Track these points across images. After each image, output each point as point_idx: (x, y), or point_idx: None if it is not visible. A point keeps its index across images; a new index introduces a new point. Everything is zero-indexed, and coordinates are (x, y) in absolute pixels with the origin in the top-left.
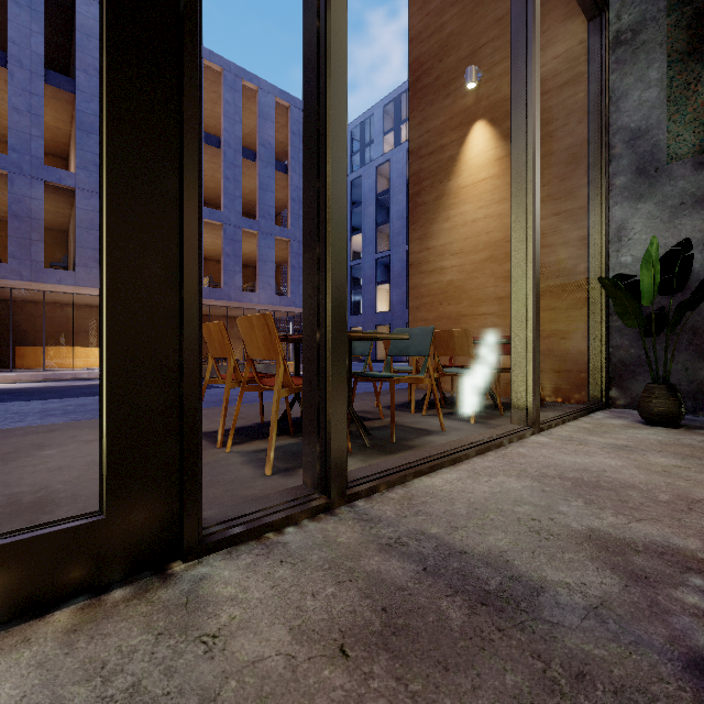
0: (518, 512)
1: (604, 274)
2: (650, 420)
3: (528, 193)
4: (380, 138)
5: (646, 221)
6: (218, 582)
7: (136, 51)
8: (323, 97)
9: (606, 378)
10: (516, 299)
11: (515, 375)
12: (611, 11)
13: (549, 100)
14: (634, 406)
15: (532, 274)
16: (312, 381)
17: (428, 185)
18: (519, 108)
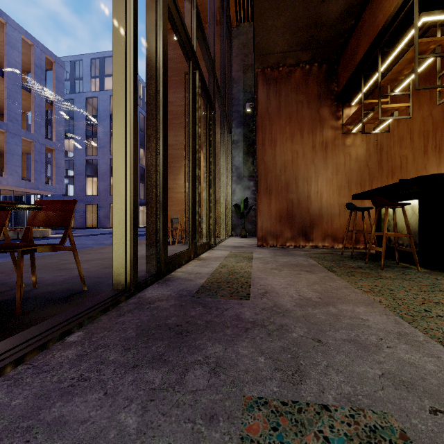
0: (236, 244)
1: (231, 202)
2: (242, 237)
3: (224, 187)
4: (88, 78)
5: (239, 190)
6: (218, 249)
7: (209, 185)
8: (214, 183)
9: (231, 229)
10: (221, 210)
11: (221, 227)
12: (232, 133)
13: (217, 149)
14: (237, 235)
15: (225, 205)
16: (211, 227)
17: (177, 160)
18: (222, 167)
